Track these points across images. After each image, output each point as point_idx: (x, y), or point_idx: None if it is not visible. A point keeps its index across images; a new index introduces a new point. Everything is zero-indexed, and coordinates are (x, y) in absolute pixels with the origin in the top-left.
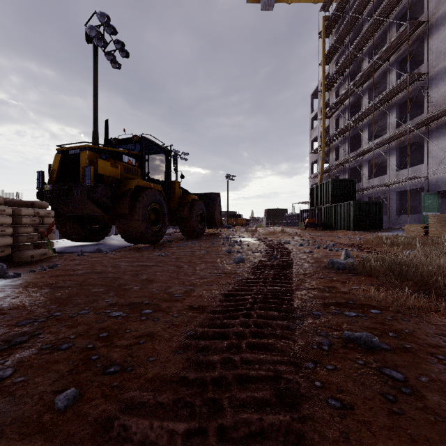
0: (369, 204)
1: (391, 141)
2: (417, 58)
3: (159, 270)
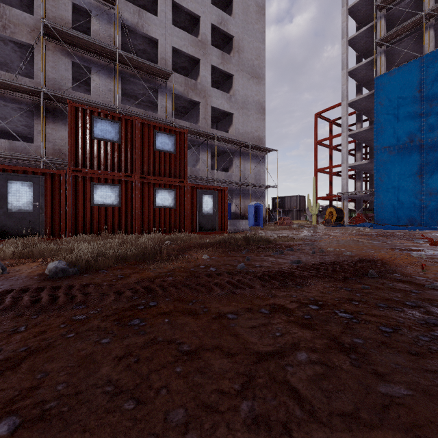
0: None
1: None
2: None
3: None
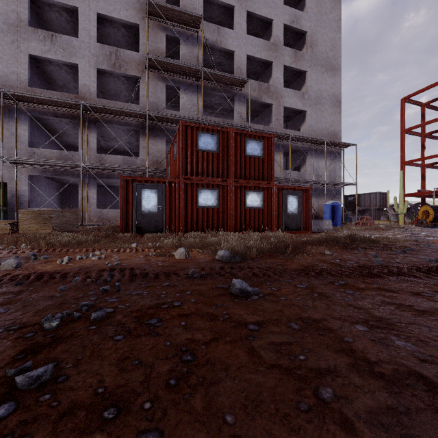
0: None
1: None
2: None
3: None
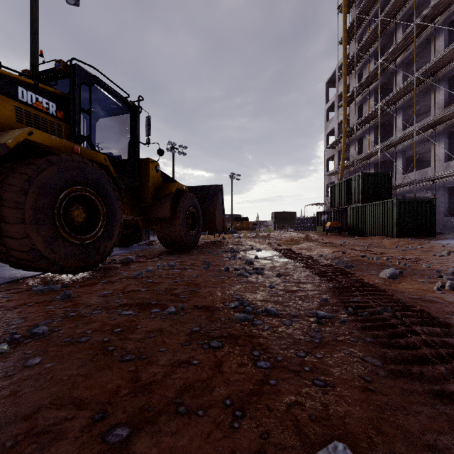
0: (417, 203)
1: (438, 124)
2: None
3: None
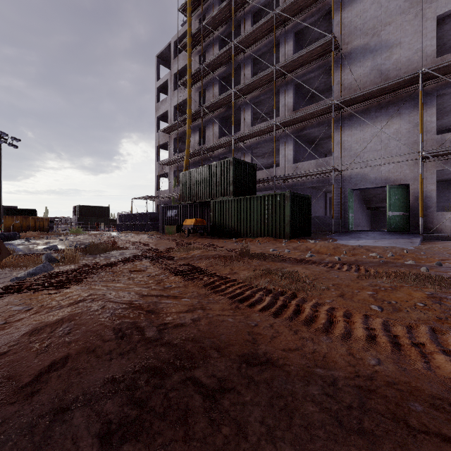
0: (301, 198)
1: (290, 125)
2: (302, 43)
3: None
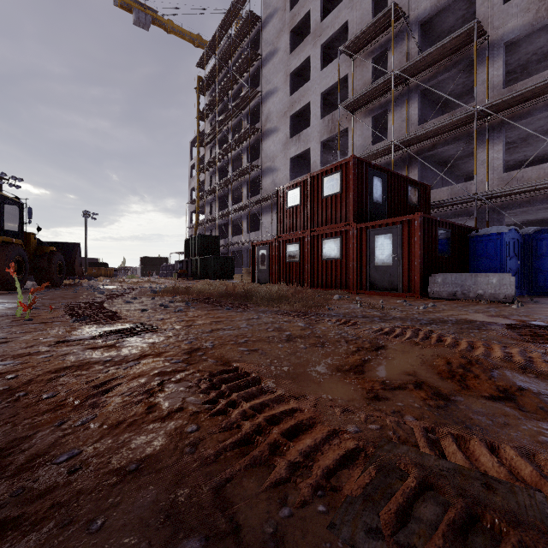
0: (225, 258)
1: (244, 209)
2: None
3: (51, 297)
